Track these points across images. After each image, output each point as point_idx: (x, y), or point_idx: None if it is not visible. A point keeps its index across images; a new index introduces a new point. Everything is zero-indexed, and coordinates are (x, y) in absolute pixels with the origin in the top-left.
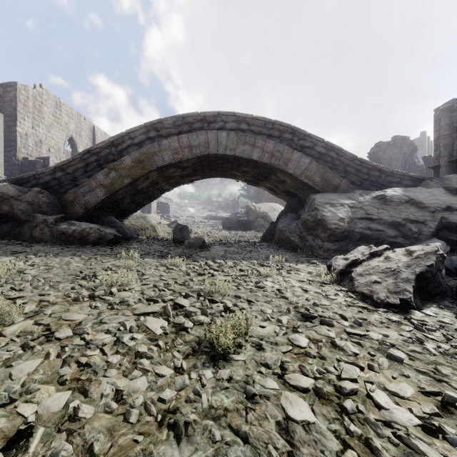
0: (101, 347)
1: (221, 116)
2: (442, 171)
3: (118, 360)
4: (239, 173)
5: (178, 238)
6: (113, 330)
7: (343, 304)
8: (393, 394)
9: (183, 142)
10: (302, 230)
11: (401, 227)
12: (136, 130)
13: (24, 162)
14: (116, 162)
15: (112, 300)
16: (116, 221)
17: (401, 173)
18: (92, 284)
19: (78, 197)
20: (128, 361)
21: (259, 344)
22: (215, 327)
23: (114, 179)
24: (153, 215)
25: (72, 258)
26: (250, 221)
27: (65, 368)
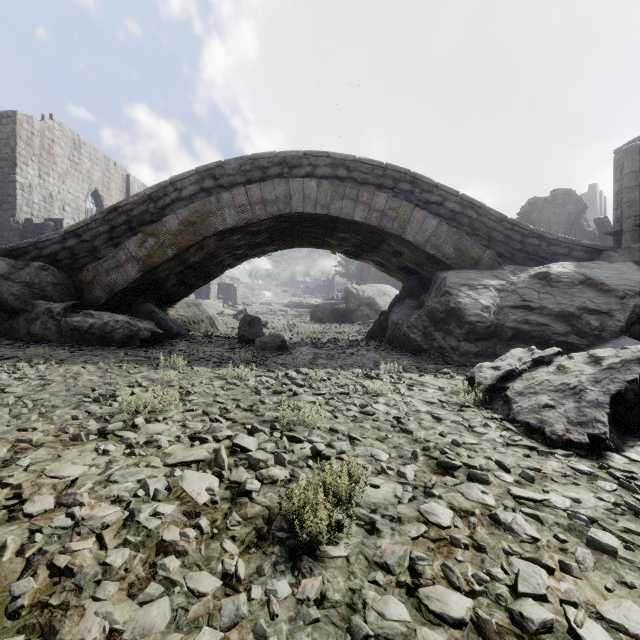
0: (100, 531)
1: (308, 158)
2: (625, 239)
3: (126, 559)
4: (335, 242)
5: (246, 335)
6: (127, 497)
7: (498, 442)
8: (616, 628)
9: (253, 195)
10: (427, 325)
11: (575, 320)
12: (185, 177)
13: (27, 226)
14: (155, 224)
15: (134, 438)
16: (155, 311)
17: (571, 240)
18: (107, 410)
19: (99, 275)
20: (142, 562)
21: (371, 521)
22: (297, 487)
23: (152, 249)
24: (212, 301)
25: (84, 367)
26: (351, 309)
27: (24, 581)
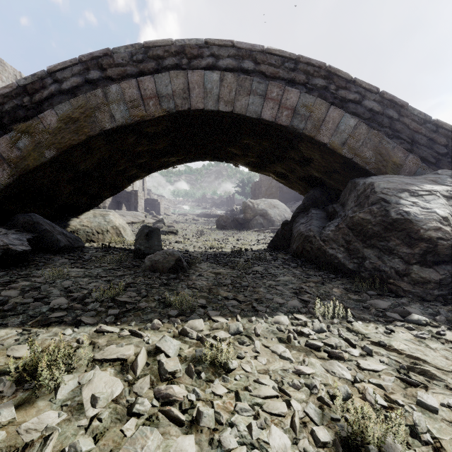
0: None
1: (209, 47)
2: None
3: None
4: (238, 151)
5: (141, 248)
6: None
7: None
8: None
9: (145, 88)
10: (351, 239)
11: None
12: (66, 67)
13: None
14: (29, 121)
15: None
16: (39, 222)
17: None
18: None
19: None
20: None
21: None
22: None
23: (26, 150)
24: (136, 212)
25: None
26: (248, 219)
27: None
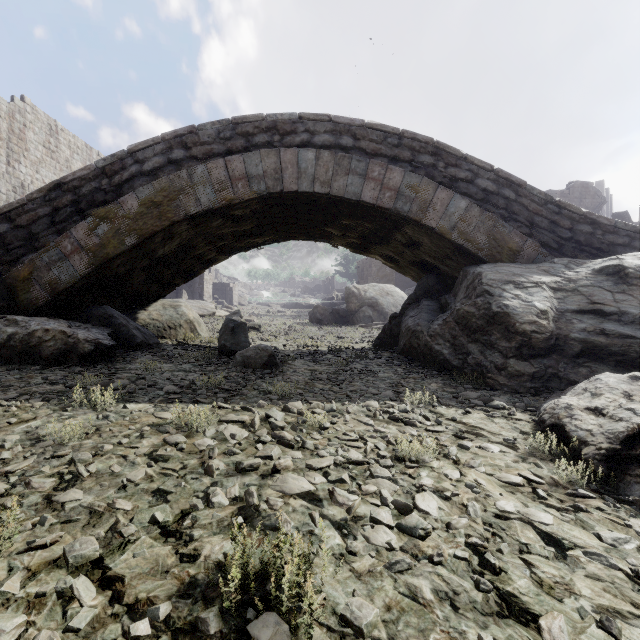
0: None
1: (304, 122)
2: None
3: None
4: (337, 231)
5: (227, 345)
6: None
7: None
8: None
9: (234, 169)
10: (457, 333)
11: None
12: (148, 146)
13: None
14: (109, 205)
15: None
16: (113, 315)
17: (632, 227)
18: None
19: (37, 270)
20: None
21: None
22: None
23: (106, 237)
24: (204, 302)
25: None
26: (352, 310)
27: None
